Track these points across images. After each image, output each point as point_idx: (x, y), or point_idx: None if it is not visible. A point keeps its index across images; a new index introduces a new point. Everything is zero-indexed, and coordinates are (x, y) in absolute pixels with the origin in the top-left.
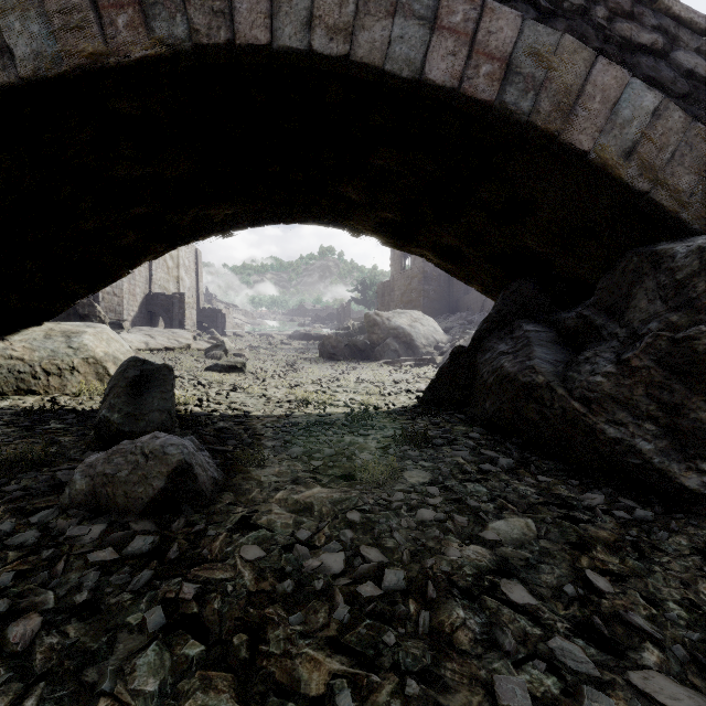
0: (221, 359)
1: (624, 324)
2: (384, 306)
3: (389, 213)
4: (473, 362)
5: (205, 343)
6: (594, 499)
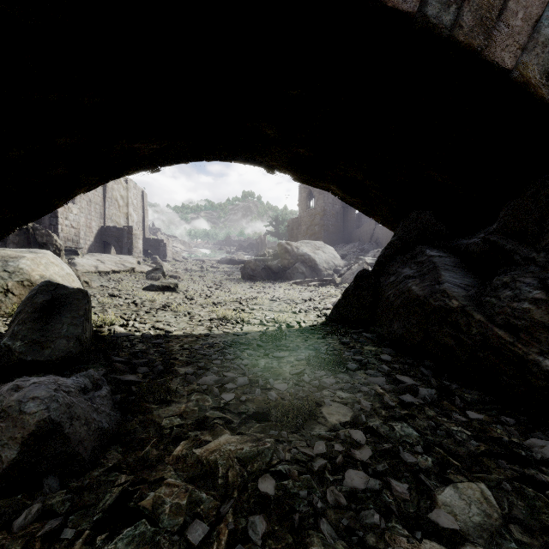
0: (159, 280)
1: (542, 249)
2: (293, 237)
3: (301, 148)
4: (377, 284)
5: (147, 267)
6: (543, 447)
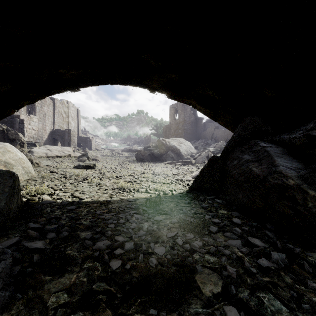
0: (85, 161)
1: None
2: (166, 136)
3: (173, 74)
4: (224, 166)
5: (79, 153)
6: None
